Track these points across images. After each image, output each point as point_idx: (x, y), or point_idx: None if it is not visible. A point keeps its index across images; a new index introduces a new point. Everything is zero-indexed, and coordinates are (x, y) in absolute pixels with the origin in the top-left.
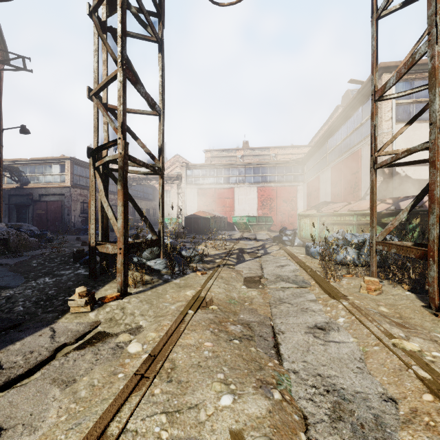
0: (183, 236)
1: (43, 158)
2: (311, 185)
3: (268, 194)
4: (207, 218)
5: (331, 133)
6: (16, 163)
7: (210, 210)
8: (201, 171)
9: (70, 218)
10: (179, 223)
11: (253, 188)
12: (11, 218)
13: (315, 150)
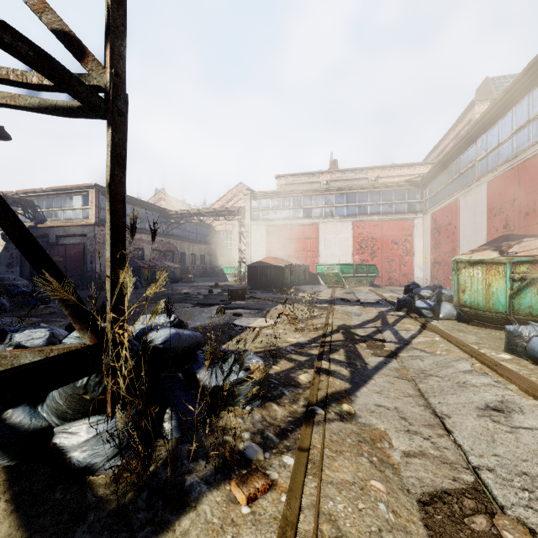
0: (241, 296)
1: (61, 187)
2: (439, 217)
3: (369, 232)
4: (279, 268)
5: (485, 124)
6: (30, 195)
7: (284, 255)
8: (272, 201)
9: (94, 268)
10: (242, 274)
11: (346, 224)
12: (23, 268)
13: (448, 160)
